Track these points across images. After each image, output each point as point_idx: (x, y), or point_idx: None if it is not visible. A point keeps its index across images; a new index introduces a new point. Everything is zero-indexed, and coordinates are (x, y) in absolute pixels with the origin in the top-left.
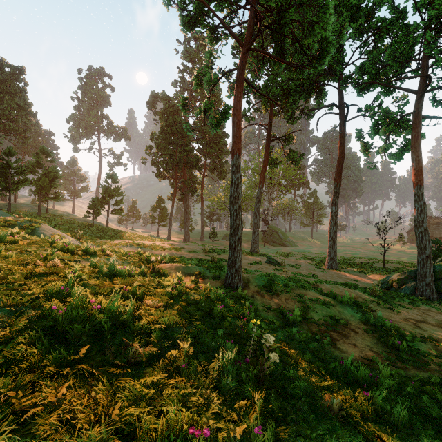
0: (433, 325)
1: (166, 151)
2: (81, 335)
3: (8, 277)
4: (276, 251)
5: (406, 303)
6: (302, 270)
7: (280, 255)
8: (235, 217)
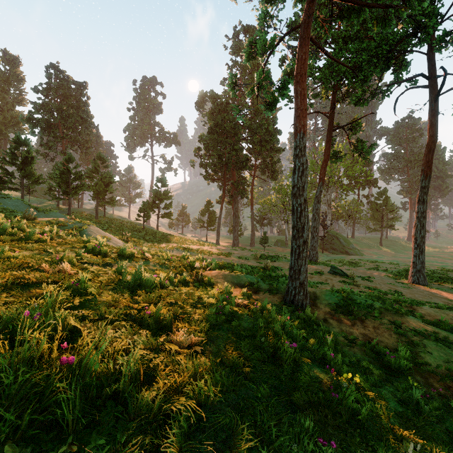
0: None
1: (215, 152)
2: (5, 441)
3: None
4: (338, 260)
5: None
6: (378, 284)
7: (344, 264)
8: (300, 214)
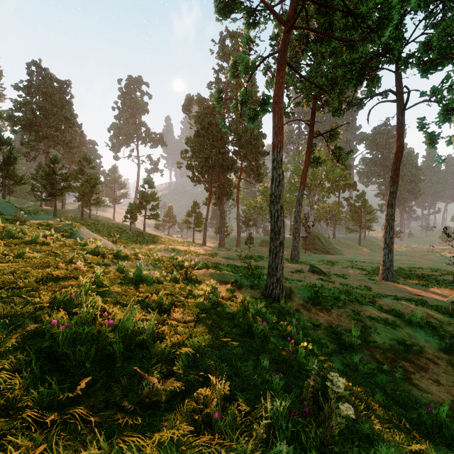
0: None
1: (201, 154)
2: (84, 361)
3: (17, 280)
4: (319, 259)
5: None
6: (351, 281)
7: (324, 263)
8: (277, 219)
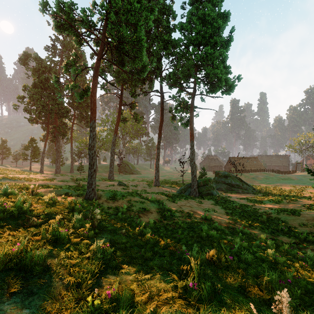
0: (187, 206)
1: (39, 102)
2: (3, 217)
3: None
4: (127, 178)
5: (183, 199)
6: (139, 188)
7: (129, 180)
8: (92, 158)
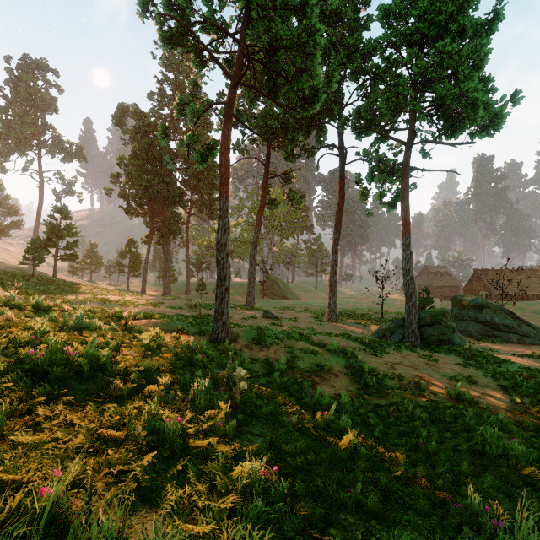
0: (406, 366)
1: (140, 181)
2: (62, 376)
3: None
4: (276, 305)
5: (391, 349)
6: (300, 323)
7: (280, 308)
8: (223, 266)
